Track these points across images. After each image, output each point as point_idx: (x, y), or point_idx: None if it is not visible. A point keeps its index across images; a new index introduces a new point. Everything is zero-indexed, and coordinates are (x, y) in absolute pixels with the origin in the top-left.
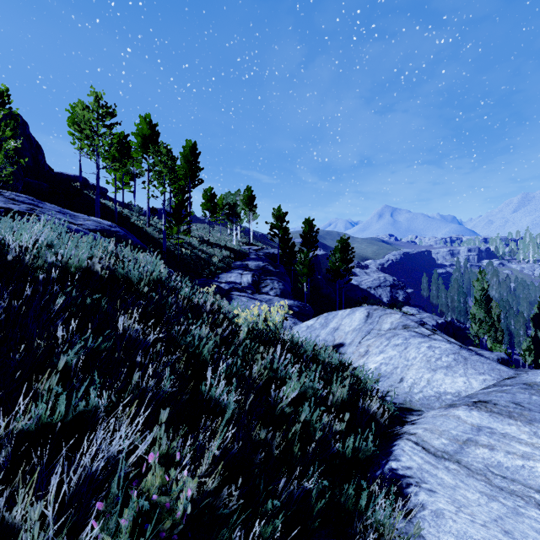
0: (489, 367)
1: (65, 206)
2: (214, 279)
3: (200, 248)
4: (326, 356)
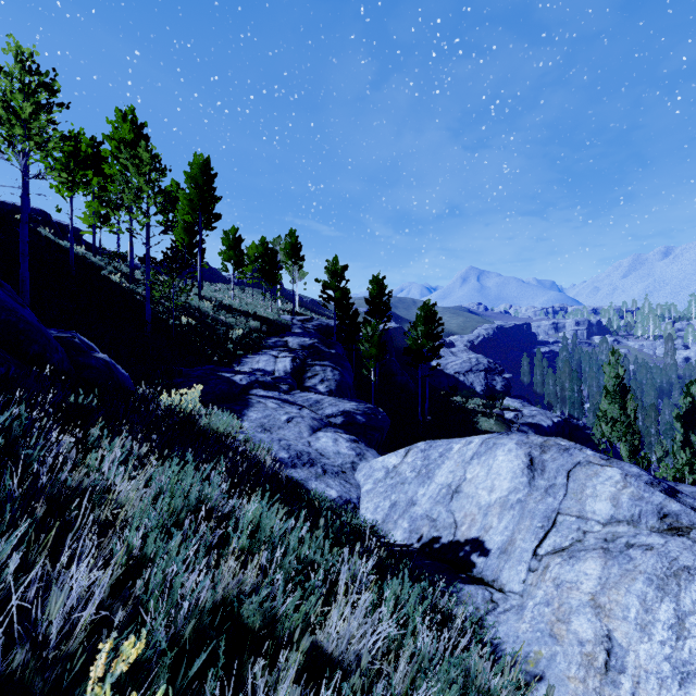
0: None
1: None
2: (232, 365)
3: (213, 317)
4: None
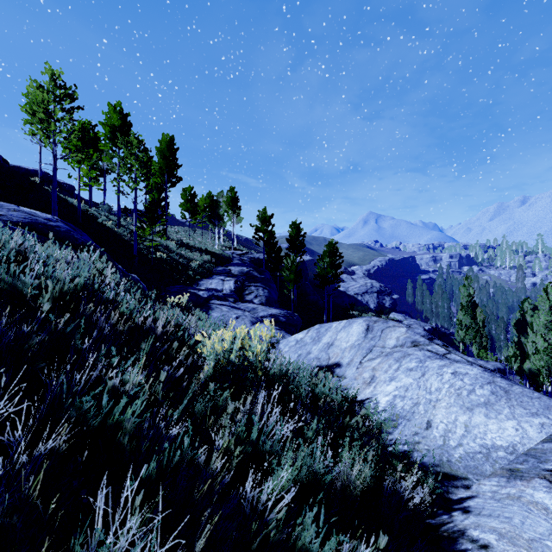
0: (542, 404)
1: (16, 201)
2: (193, 286)
3: (177, 252)
4: (327, 391)
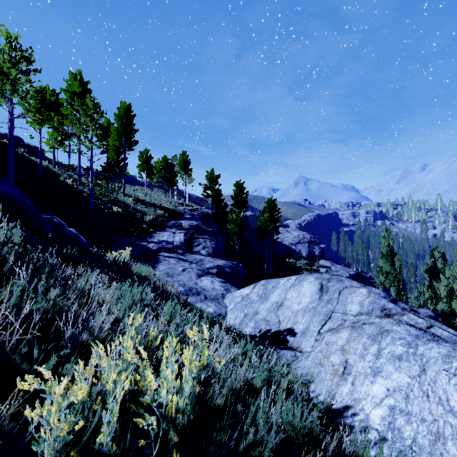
0: None
1: None
2: (146, 238)
3: (133, 207)
4: (299, 423)
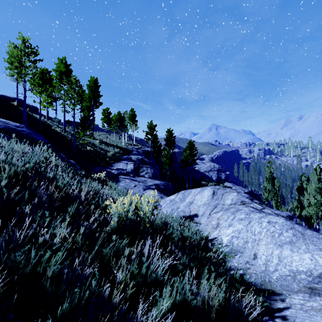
0: None
1: (1, 116)
2: (109, 167)
3: (99, 147)
4: (190, 235)
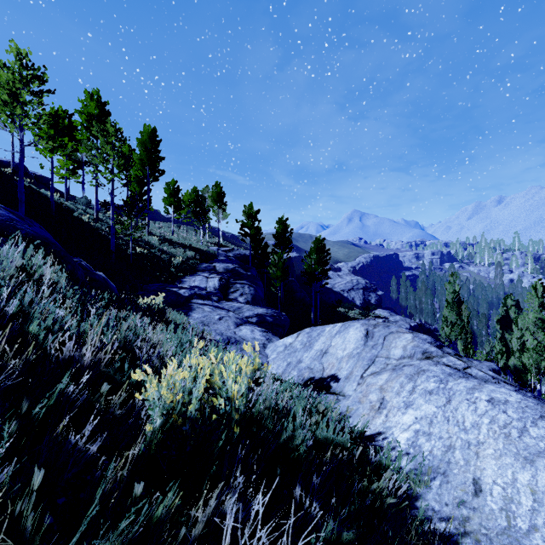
0: None
1: None
2: (175, 284)
3: (159, 248)
4: (331, 435)
